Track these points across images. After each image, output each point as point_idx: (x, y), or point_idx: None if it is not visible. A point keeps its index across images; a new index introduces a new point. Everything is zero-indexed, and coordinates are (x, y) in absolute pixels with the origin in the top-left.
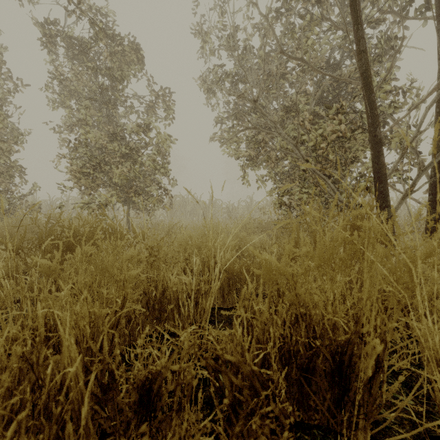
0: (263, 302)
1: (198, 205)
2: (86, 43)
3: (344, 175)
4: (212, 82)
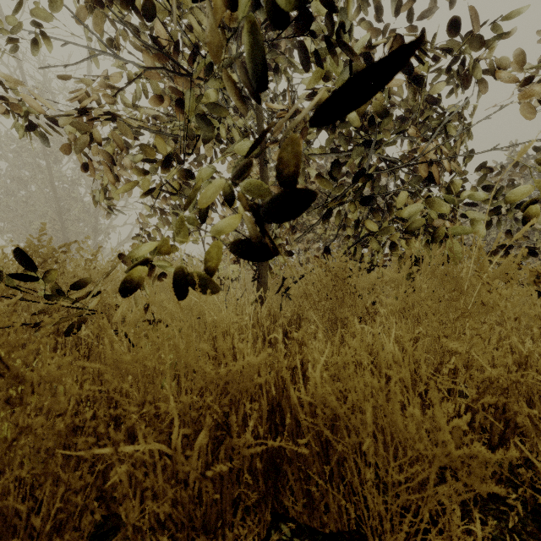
0: None
1: None
2: None
3: None
4: None
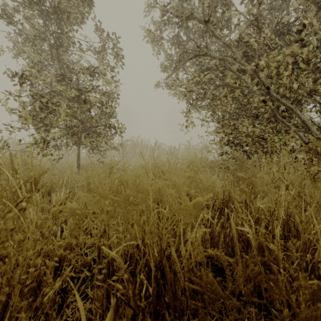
0: None
1: (145, 148)
2: None
3: (320, 102)
4: (157, 30)
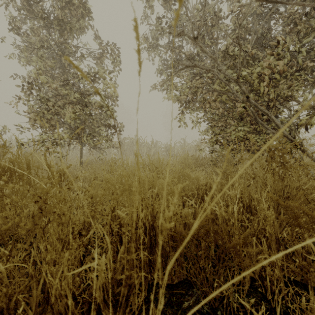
0: (233, 288)
1: (143, 146)
2: (42, 1)
3: (290, 109)
4: (153, 37)
